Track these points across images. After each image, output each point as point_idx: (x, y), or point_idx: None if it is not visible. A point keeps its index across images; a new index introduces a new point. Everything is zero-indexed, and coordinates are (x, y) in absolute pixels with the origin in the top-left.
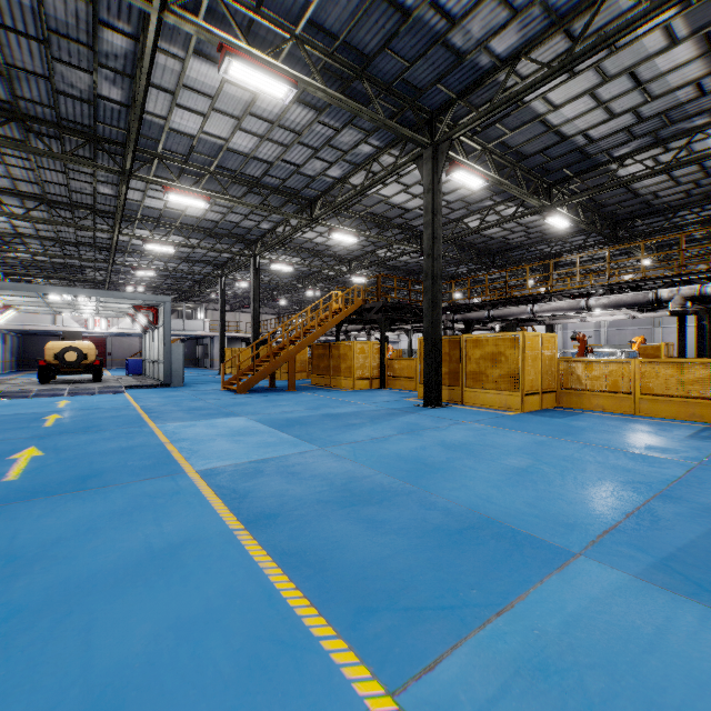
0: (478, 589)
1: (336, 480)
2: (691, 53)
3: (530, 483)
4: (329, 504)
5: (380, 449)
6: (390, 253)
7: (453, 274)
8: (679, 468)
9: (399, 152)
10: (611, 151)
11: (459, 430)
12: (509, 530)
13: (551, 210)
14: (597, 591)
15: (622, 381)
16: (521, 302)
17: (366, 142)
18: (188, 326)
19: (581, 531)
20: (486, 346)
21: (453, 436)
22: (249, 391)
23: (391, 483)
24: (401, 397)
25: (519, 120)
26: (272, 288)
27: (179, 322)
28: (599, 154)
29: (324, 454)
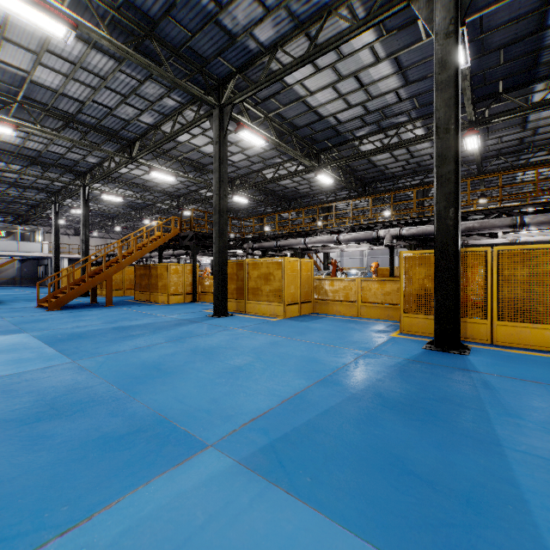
0: (72, 504)
1: (50, 394)
2: (390, 70)
3: (233, 380)
4: (10, 424)
5: (132, 358)
6: (211, 193)
7: (262, 213)
8: (352, 356)
9: (197, 109)
10: (354, 132)
11: (221, 336)
12: (170, 429)
13: (319, 170)
14: (191, 484)
15: (351, 293)
16: (301, 236)
17: (169, 97)
18: (24, 247)
19: (233, 422)
20: (261, 268)
21: (211, 341)
22: (64, 308)
23: (105, 392)
24: (202, 309)
25: (288, 98)
26: (113, 216)
27: (14, 244)
28: (347, 133)
29: (69, 367)
